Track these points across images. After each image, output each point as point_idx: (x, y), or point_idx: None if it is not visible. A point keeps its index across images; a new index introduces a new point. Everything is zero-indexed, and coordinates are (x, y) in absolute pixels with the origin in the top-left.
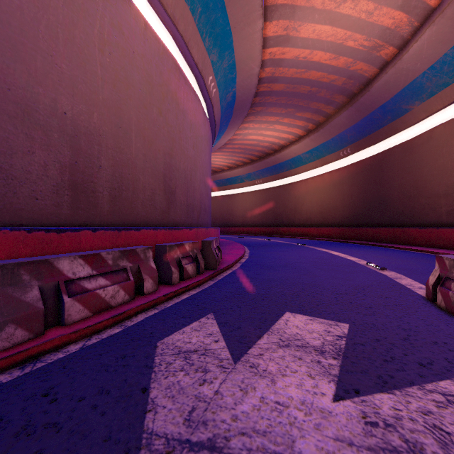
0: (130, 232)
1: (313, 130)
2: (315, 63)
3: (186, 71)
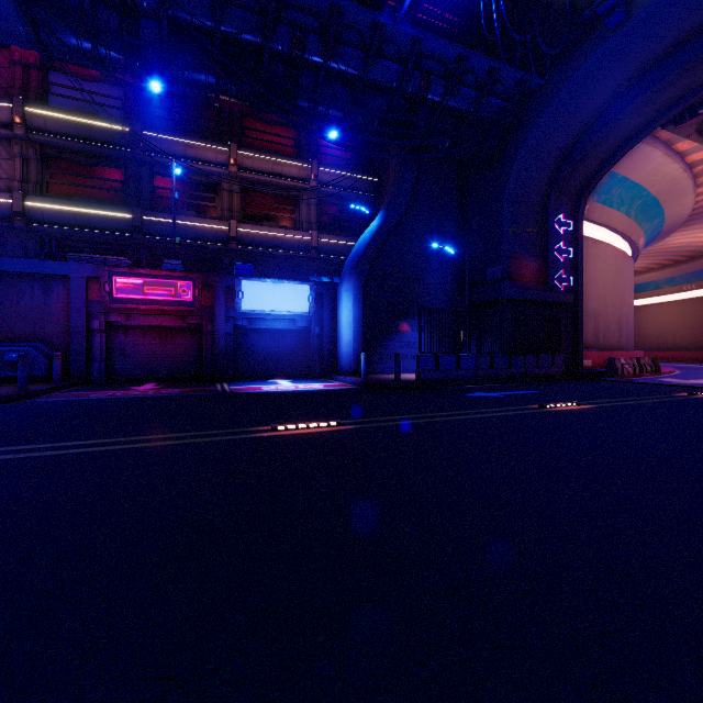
0: (615, 352)
1: None
2: None
3: (623, 245)
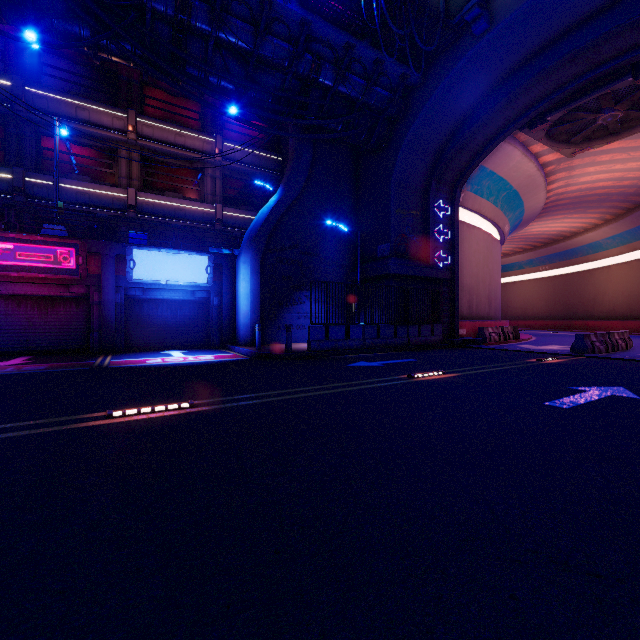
0: (485, 322)
1: (612, 219)
2: (598, 187)
3: (493, 230)
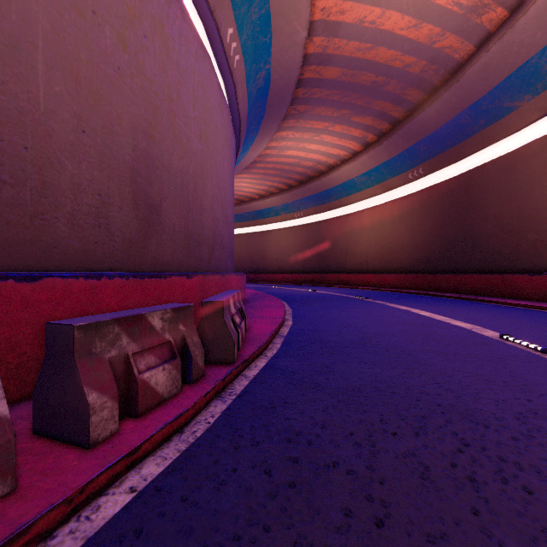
0: None
1: (374, 143)
2: (386, 34)
3: (188, 6)
